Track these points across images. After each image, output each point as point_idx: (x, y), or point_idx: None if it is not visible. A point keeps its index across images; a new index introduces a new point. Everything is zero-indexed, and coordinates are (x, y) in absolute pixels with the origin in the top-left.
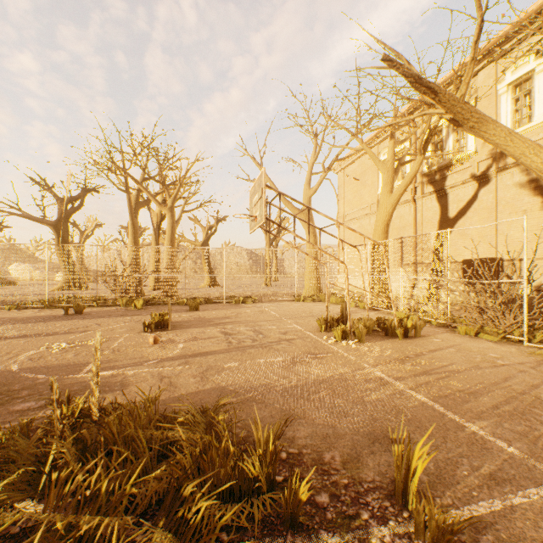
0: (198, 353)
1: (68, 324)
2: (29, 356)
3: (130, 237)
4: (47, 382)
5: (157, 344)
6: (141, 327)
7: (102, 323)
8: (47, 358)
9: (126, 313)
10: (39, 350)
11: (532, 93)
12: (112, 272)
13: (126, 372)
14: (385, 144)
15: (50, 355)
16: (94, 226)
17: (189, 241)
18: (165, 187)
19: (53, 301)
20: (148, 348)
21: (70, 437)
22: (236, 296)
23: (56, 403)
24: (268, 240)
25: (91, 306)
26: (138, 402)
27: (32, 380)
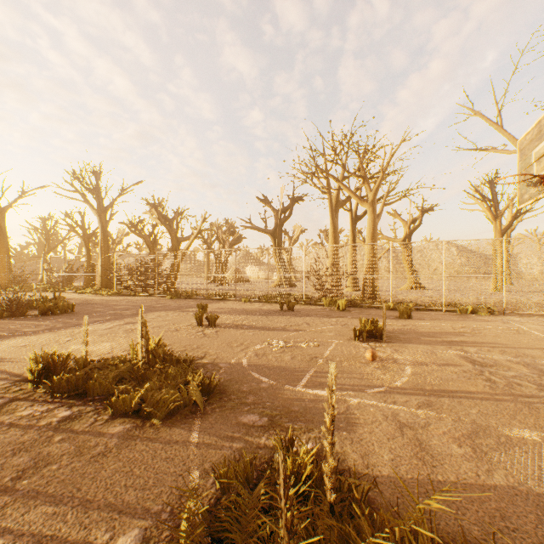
0: (440, 390)
1: (283, 320)
2: (255, 351)
3: (330, 238)
4: (269, 389)
5: (374, 361)
6: (349, 333)
7: (310, 323)
8: (268, 356)
9: (330, 314)
10: (262, 346)
11: None
12: (316, 272)
13: (347, 398)
14: None
15: (270, 352)
16: (299, 232)
17: (387, 238)
18: (365, 181)
19: (272, 297)
20: (364, 364)
21: (301, 542)
22: (458, 303)
23: (283, 497)
24: (498, 229)
25: (299, 304)
26: (404, 513)
27: (256, 382)
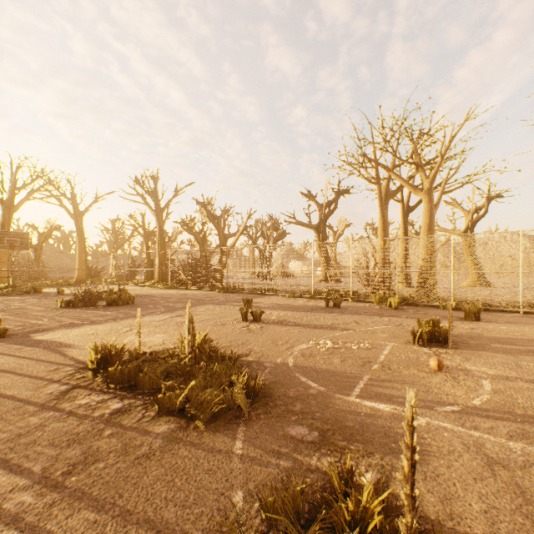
0: None
1: (329, 317)
2: (301, 350)
3: (379, 231)
4: (318, 396)
5: (441, 371)
6: (405, 335)
7: (359, 322)
8: (315, 357)
9: (381, 312)
10: (308, 345)
11: None
12: (364, 267)
13: None
14: None
15: (317, 353)
16: (344, 227)
17: (444, 230)
18: (419, 168)
19: (316, 293)
20: (428, 374)
21: None
22: None
23: None
24: None
25: (345, 300)
26: None
27: (304, 387)
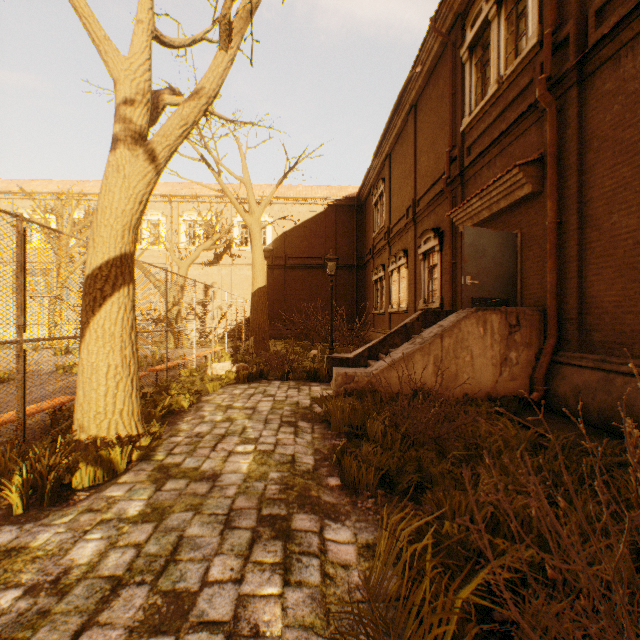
0: None
1: None
2: None
3: None
4: None
5: None
6: None
7: None
8: None
9: None
10: None
11: (142, 231)
12: None
13: None
14: (25, 204)
15: None
16: None
17: None
18: None
19: None
20: None
21: None
22: None
23: None
24: None
25: None
26: None
27: None
